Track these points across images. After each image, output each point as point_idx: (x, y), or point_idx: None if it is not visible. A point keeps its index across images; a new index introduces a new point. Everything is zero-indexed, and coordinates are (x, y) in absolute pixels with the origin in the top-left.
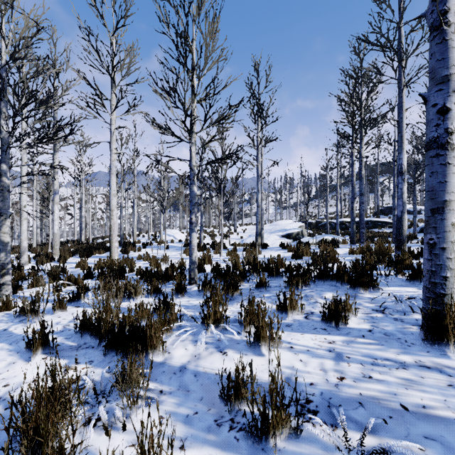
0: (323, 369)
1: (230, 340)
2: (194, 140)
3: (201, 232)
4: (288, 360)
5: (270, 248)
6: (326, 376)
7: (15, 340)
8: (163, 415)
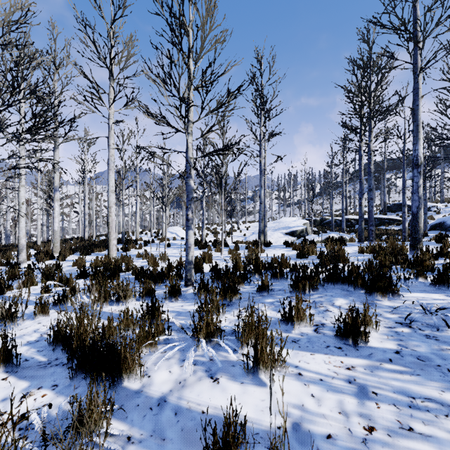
0: (343, 411)
1: (224, 361)
2: (191, 130)
3: (203, 230)
4: (296, 394)
5: (273, 246)
6: (348, 424)
7: None
8: None
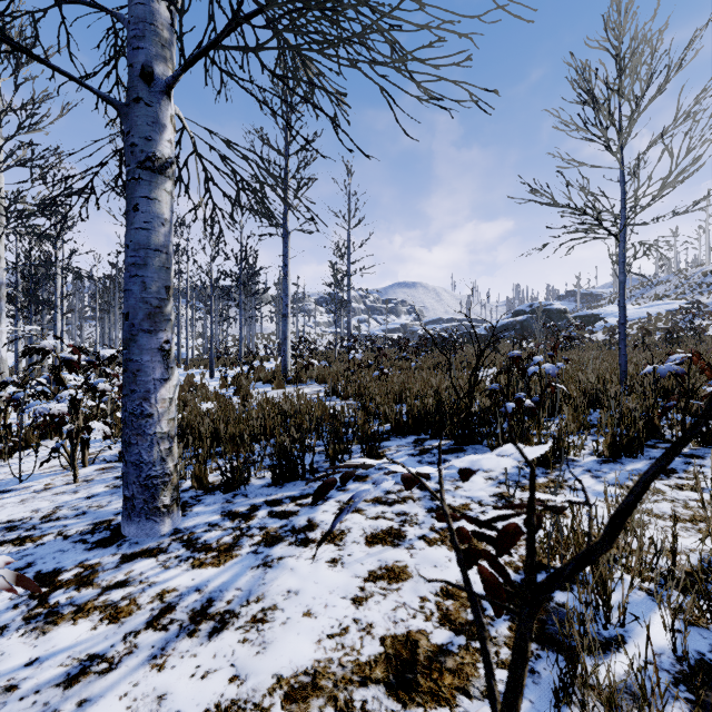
0: None
1: None
2: None
3: None
4: None
5: None
6: None
7: None
8: None
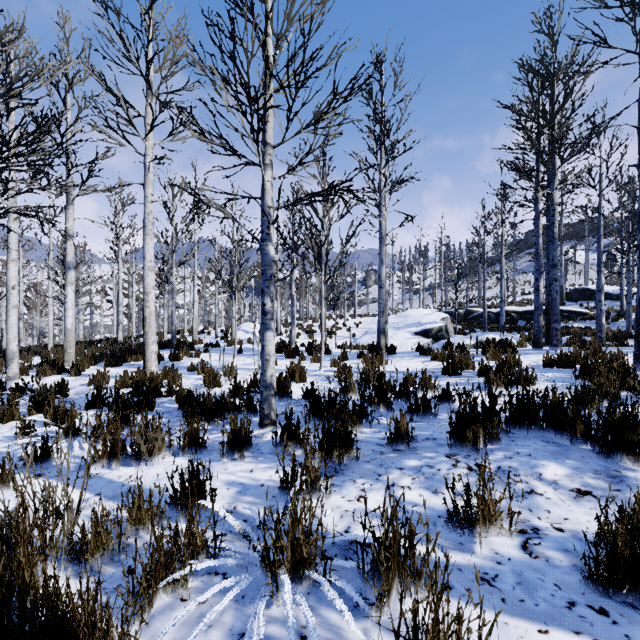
0: None
1: None
2: (269, 159)
3: (292, 328)
4: None
5: (400, 353)
6: None
7: None
8: None
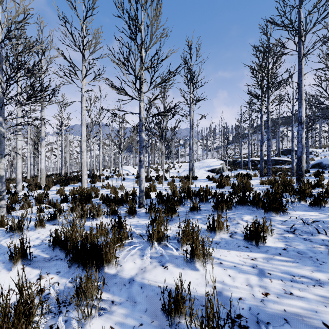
0: (249, 284)
1: (170, 256)
2: (142, 98)
3: (148, 168)
4: (219, 274)
5: (199, 180)
6: (252, 291)
7: (3, 252)
8: (113, 326)
